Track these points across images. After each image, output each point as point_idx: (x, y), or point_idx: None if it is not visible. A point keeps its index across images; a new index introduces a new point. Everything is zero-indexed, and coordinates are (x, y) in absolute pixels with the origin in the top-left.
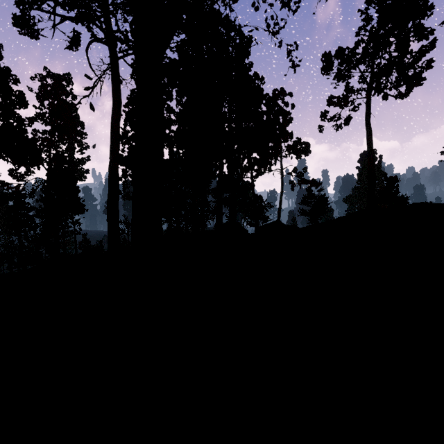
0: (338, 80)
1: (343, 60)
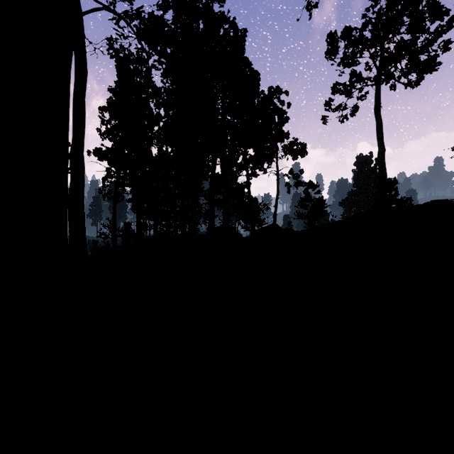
0: (344, 65)
1: (350, 41)
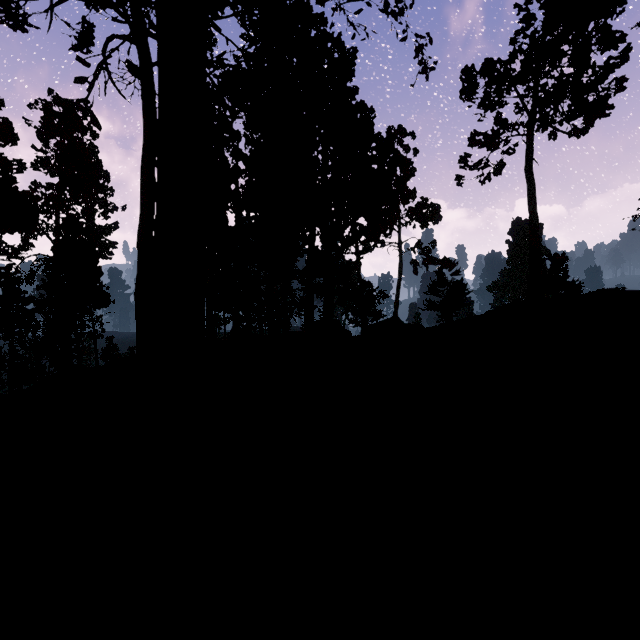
0: (485, 108)
1: (492, 78)
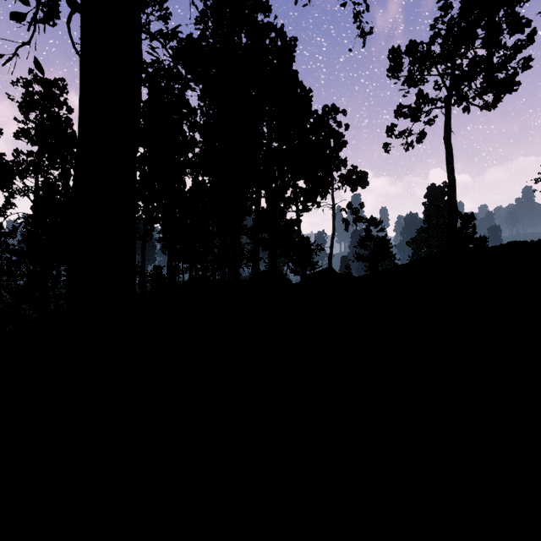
0: (409, 85)
1: (415, 58)
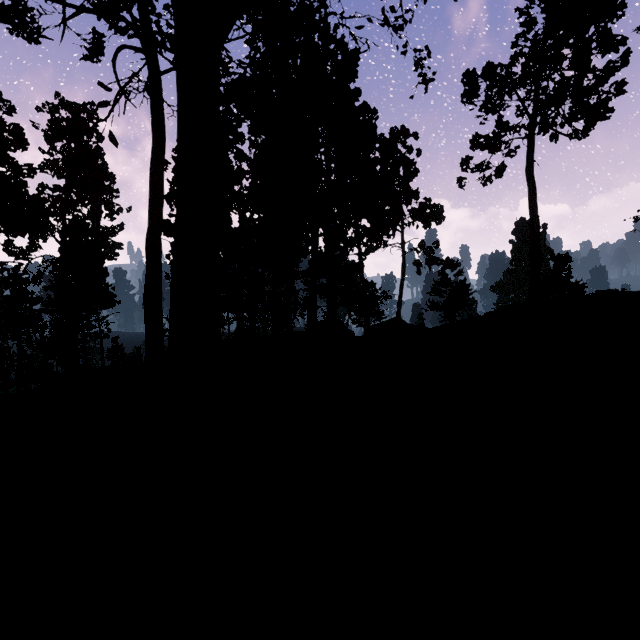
0: (487, 111)
1: (493, 81)
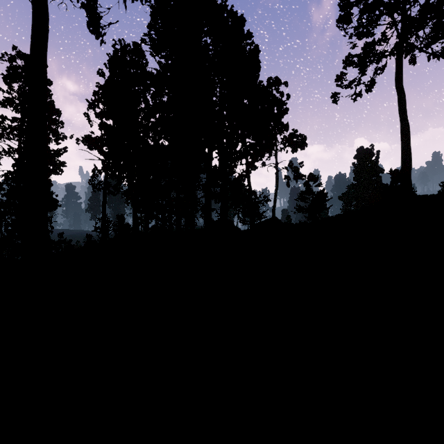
0: (358, 35)
1: (366, 5)
